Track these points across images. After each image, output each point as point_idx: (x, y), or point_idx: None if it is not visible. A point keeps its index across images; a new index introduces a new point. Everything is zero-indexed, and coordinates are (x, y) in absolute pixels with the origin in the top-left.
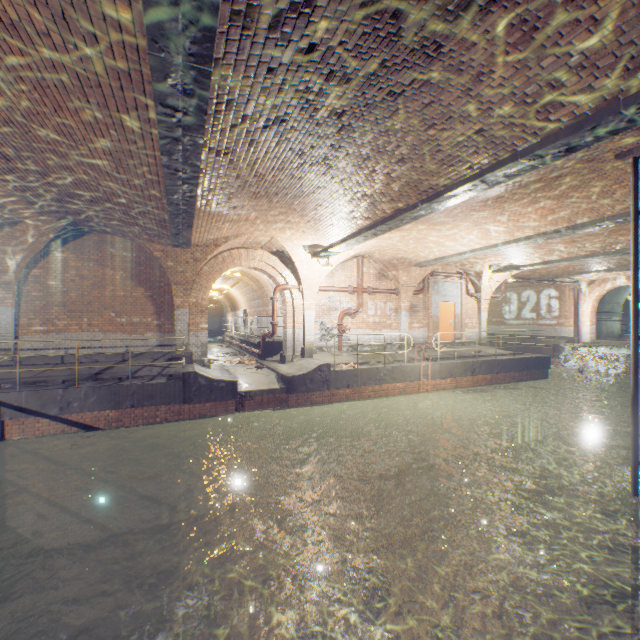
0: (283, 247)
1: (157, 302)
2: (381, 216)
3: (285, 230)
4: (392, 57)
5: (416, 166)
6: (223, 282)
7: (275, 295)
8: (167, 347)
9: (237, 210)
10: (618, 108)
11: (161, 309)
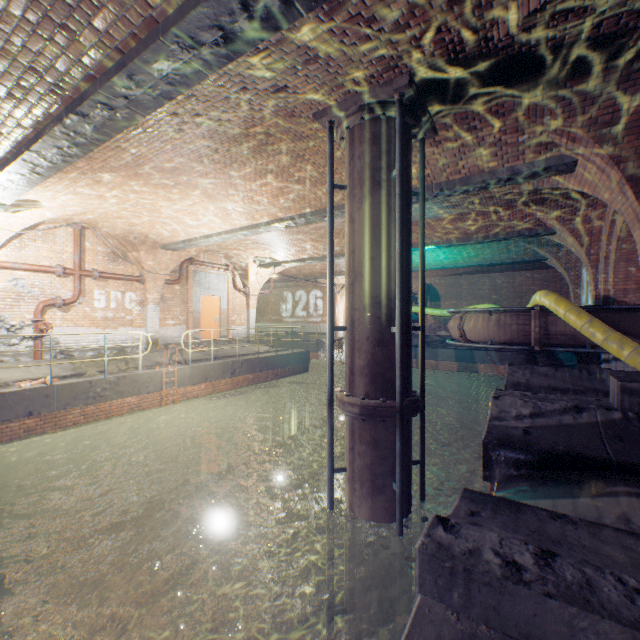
0: None
1: None
2: (21, 133)
3: None
4: None
5: None
6: None
7: None
8: None
9: None
10: None
11: None
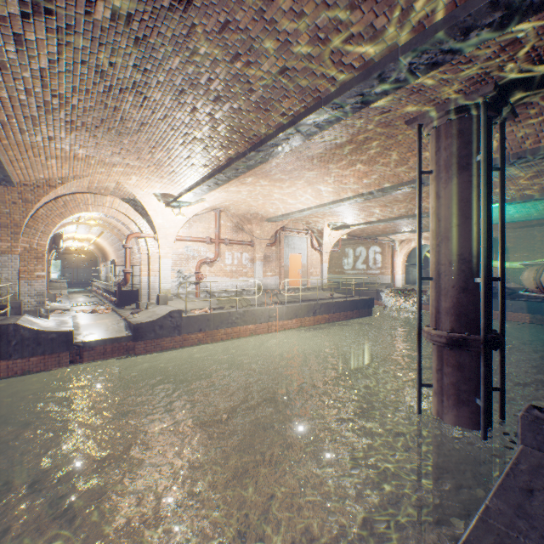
0: (133, 194)
1: None
2: (218, 164)
3: (129, 175)
4: None
5: (235, 107)
6: (87, 231)
7: (128, 243)
8: None
9: (56, 143)
10: (397, 55)
11: None
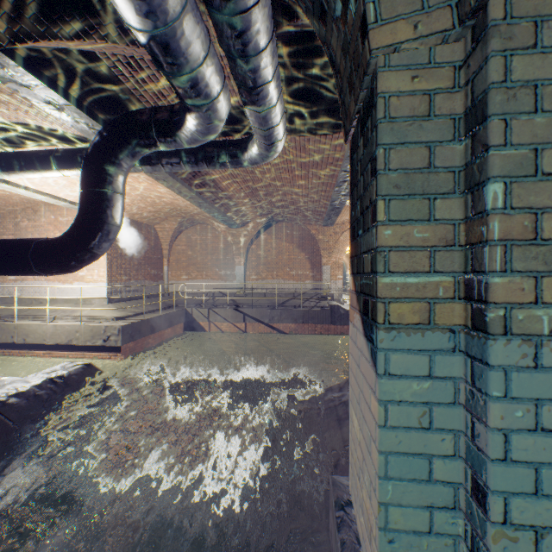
0: None
1: (311, 261)
2: None
3: None
4: None
5: None
6: None
7: None
8: (317, 290)
9: None
10: None
11: (314, 266)
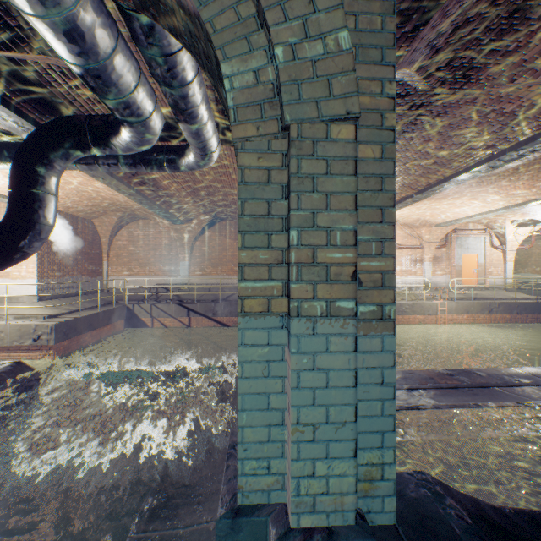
0: None
1: None
2: None
3: None
4: None
5: (405, 178)
6: None
7: None
8: None
9: None
10: (505, 152)
11: None
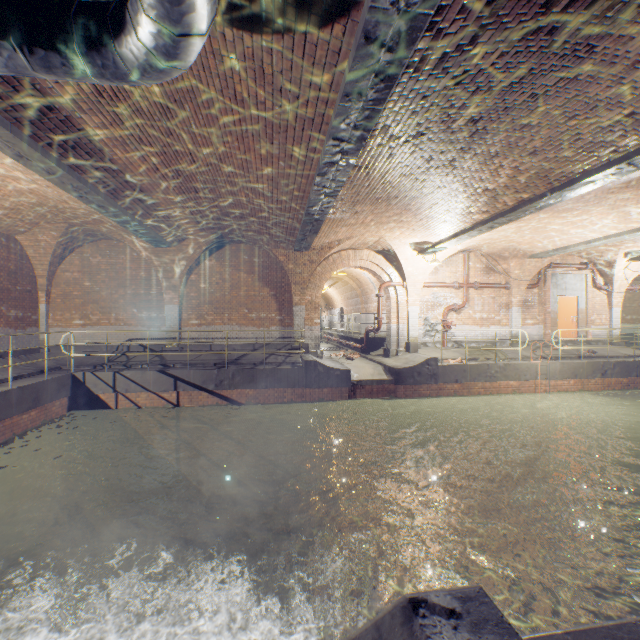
0: (390, 246)
1: (279, 300)
2: (500, 209)
3: (395, 230)
4: (539, 65)
5: (549, 157)
6: None
7: (380, 292)
8: (287, 339)
9: (357, 215)
10: None
11: (282, 306)
